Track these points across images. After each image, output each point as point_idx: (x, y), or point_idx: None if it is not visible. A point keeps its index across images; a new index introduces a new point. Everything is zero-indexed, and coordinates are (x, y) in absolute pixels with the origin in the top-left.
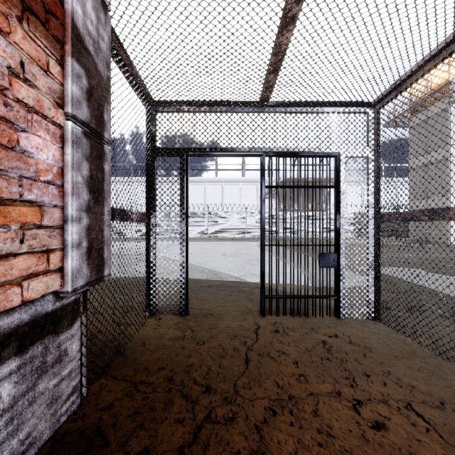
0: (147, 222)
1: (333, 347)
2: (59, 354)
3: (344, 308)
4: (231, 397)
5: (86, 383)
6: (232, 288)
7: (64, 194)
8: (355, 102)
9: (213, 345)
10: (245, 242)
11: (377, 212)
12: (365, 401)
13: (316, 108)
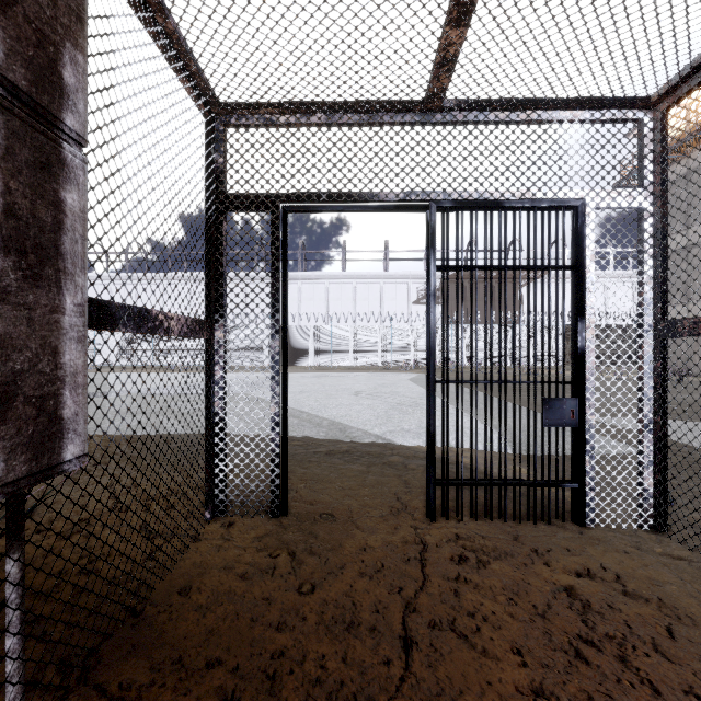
0: (207, 336)
1: (593, 605)
2: None
3: (593, 506)
4: None
5: None
6: (371, 458)
7: None
8: (615, 99)
9: (332, 596)
10: (390, 374)
11: (663, 318)
12: None
13: (537, 113)
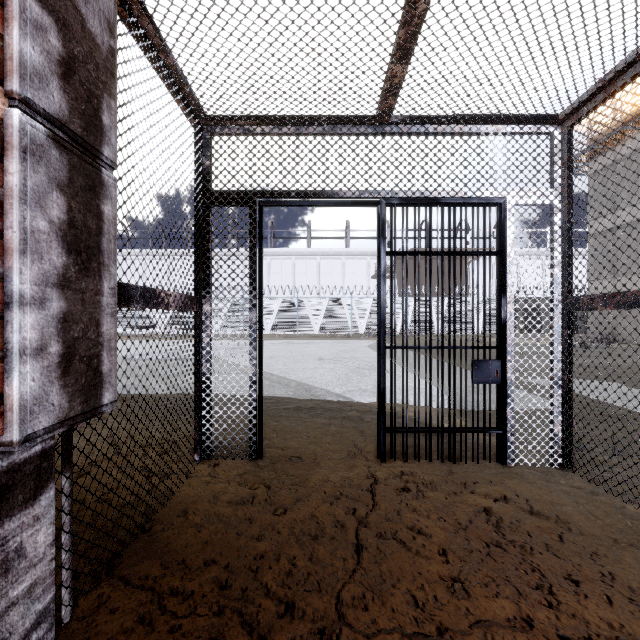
0: (196, 310)
1: (504, 521)
2: (3, 559)
3: (513, 449)
4: (331, 628)
5: (70, 598)
6: (332, 413)
7: (4, 251)
8: (531, 116)
9: (301, 516)
10: (350, 341)
11: (569, 295)
12: None
13: (468, 126)
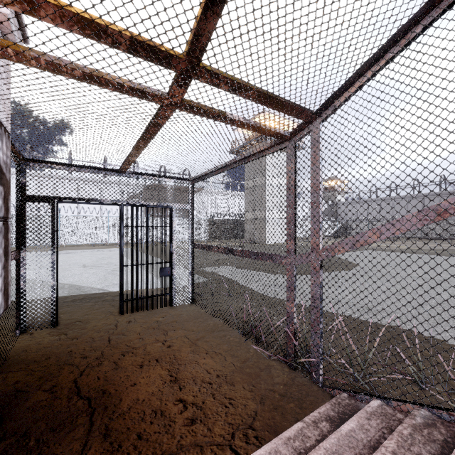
0: (19, 257)
1: (162, 322)
2: None
3: (175, 299)
4: (100, 356)
5: None
6: (96, 299)
7: None
8: (180, 178)
9: (85, 338)
10: (108, 250)
11: (193, 242)
12: (169, 339)
13: (158, 178)
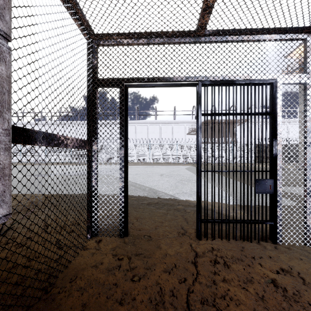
0: (88, 148)
1: (288, 291)
2: None
3: (281, 234)
4: None
5: None
6: (168, 206)
7: None
8: (293, 28)
9: (149, 283)
10: (176, 166)
11: None
12: None
13: (252, 36)
